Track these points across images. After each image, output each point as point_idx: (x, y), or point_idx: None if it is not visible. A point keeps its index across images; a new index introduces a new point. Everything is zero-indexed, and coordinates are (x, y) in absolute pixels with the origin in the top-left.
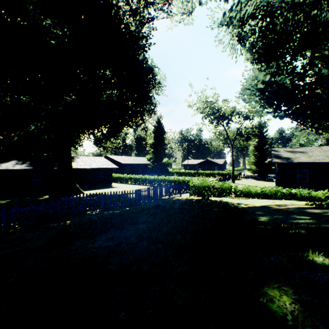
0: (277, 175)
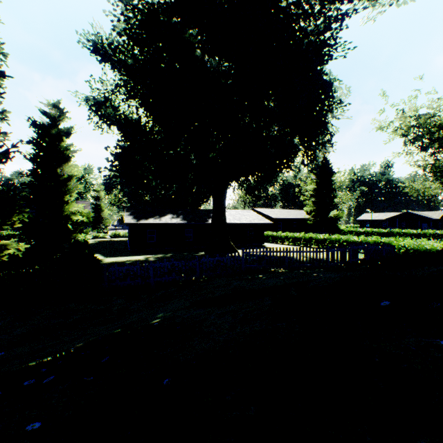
0: None
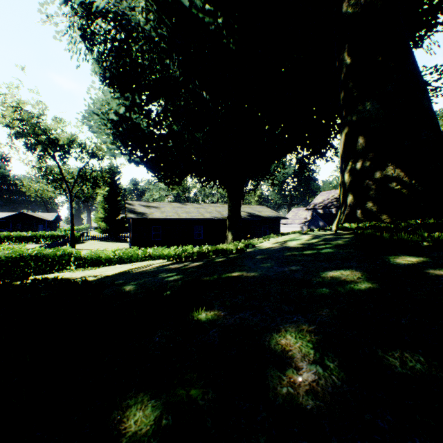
0: (133, 233)
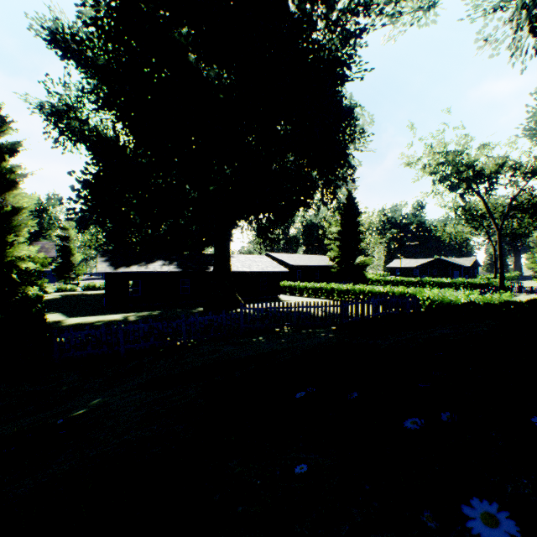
0: None
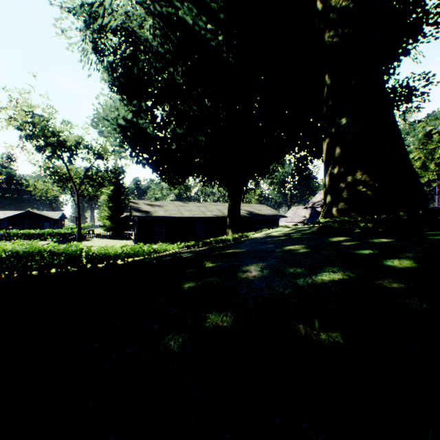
0: (138, 230)
